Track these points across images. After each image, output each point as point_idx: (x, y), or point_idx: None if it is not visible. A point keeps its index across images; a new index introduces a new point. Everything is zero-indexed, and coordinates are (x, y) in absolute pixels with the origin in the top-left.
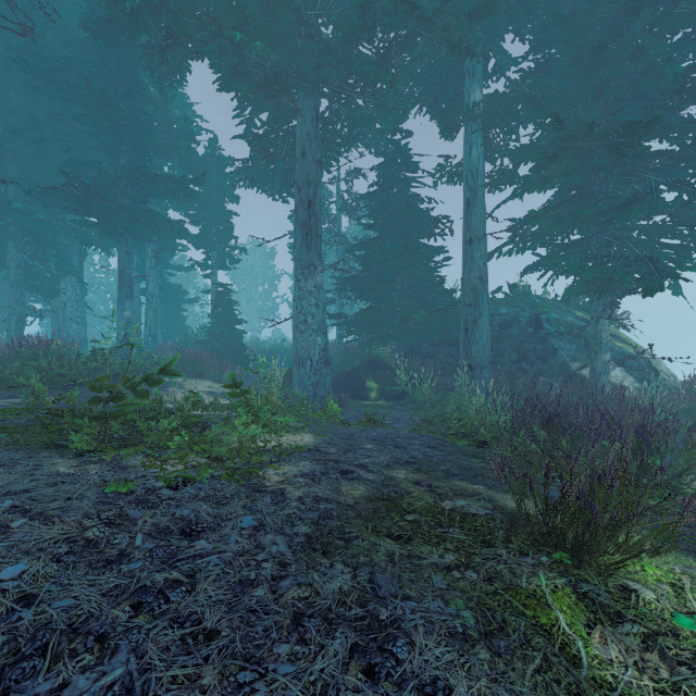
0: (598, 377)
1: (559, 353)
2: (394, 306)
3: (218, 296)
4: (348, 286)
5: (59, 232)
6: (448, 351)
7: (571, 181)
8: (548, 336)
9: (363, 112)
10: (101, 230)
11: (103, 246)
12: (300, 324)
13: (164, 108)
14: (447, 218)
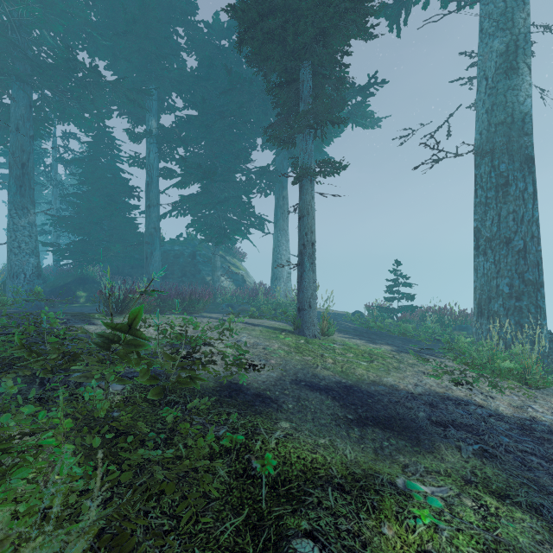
0: (215, 284)
1: (202, 272)
2: (101, 240)
3: None
4: (62, 223)
5: None
6: (142, 272)
7: (204, 183)
8: (198, 263)
9: (72, 110)
10: None
11: None
12: (15, 249)
13: None
14: (139, 188)
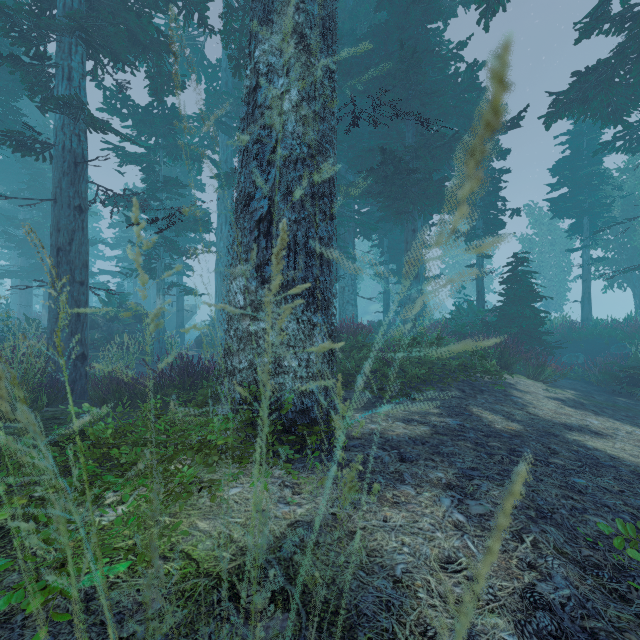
0: None
1: None
2: None
3: (512, 268)
4: None
5: (342, 224)
6: None
7: None
8: None
9: None
10: (392, 210)
11: (366, 233)
12: None
13: (456, 58)
14: None
